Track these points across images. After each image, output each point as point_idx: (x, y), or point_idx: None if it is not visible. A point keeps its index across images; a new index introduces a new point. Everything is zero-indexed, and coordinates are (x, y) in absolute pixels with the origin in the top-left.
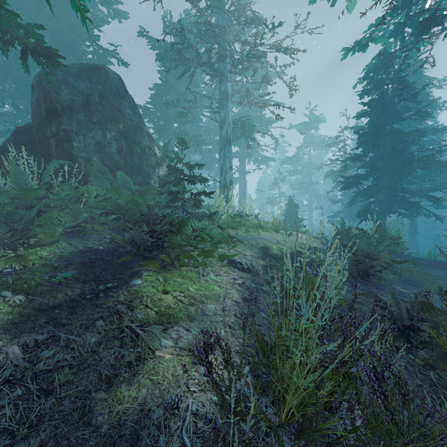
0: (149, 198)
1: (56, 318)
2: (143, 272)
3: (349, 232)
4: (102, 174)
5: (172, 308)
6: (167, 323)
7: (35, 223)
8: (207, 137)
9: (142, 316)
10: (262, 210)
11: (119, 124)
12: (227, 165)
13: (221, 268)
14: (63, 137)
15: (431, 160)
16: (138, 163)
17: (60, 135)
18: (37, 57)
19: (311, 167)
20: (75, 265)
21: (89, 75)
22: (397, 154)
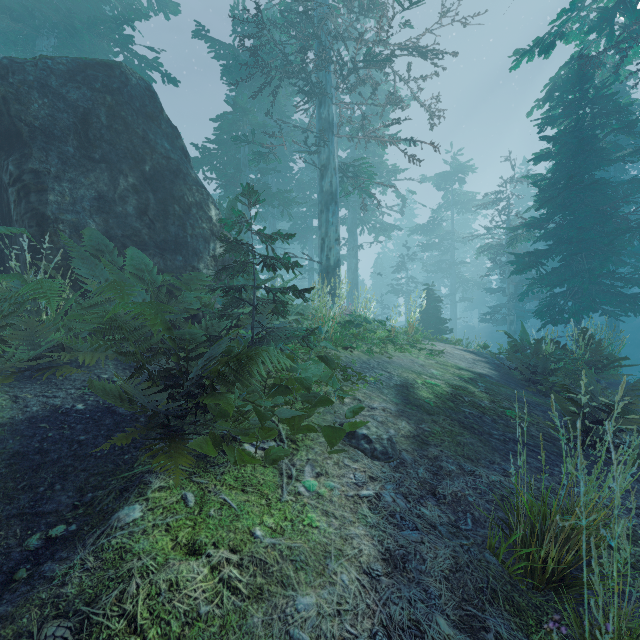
0: (187, 298)
1: None
2: (152, 480)
3: (539, 349)
4: (100, 253)
5: (204, 620)
6: None
7: None
8: (300, 195)
9: None
10: (381, 303)
11: (143, 164)
12: (331, 236)
13: (327, 453)
14: (31, 185)
15: None
16: (177, 232)
17: (24, 180)
18: None
19: (454, 240)
20: None
21: (88, 77)
22: (603, 217)
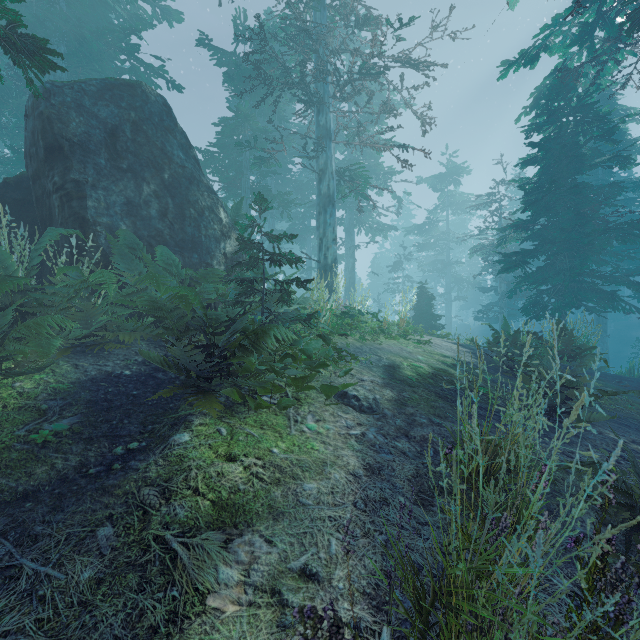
0: (207, 288)
1: (23, 523)
2: (194, 419)
3: (517, 339)
4: (133, 250)
5: (242, 492)
6: (233, 526)
7: (10, 334)
8: (299, 195)
9: (186, 513)
10: (378, 302)
11: (162, 173)
12: (329, 236)
13: (324, 407)
14: (72, 193)
15: (635, 229)
16: (193, 233)
17: (67, 188)
18: (13, 52)
19: (449, 240)
20: (78, 407)
21: (115, 96)
22: (584, 219)
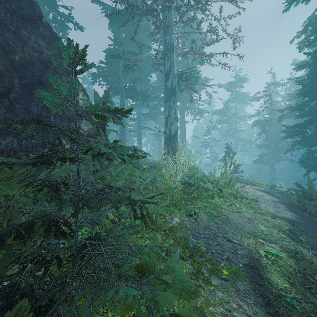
0: None
1: None
2: None
3: None
4: None
5: None
6: None
7: None
8: (154, 95)
9: None
10: (197, 152)
11: (13, 54)
12: (172, 116)
13: None
14: None
15: None
16: (39, 113)
17: None
18: None
19: (237, 118)
20: None
21: None
22: None
